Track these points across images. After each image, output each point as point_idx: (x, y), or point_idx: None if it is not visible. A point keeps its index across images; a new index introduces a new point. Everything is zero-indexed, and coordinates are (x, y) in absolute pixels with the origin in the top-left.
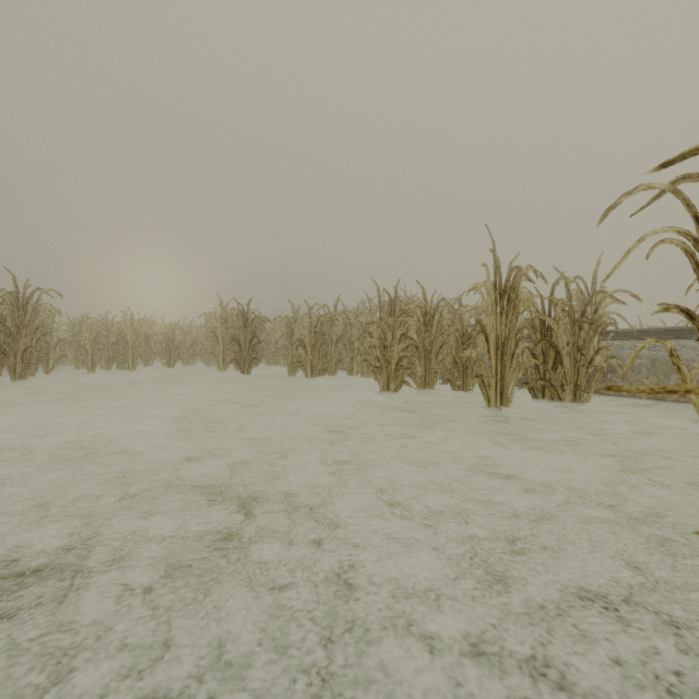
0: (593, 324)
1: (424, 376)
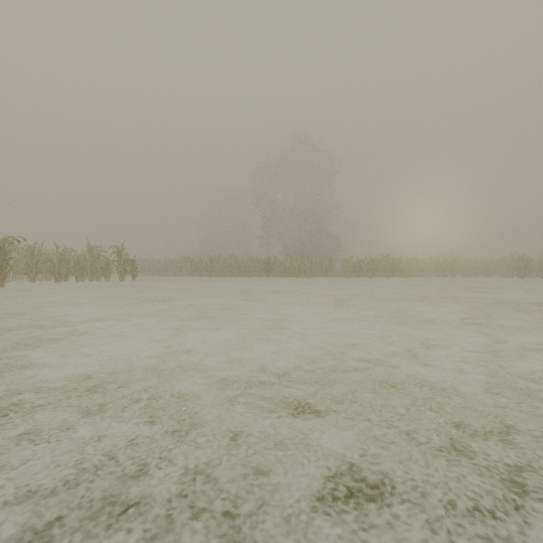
0: None
1: None
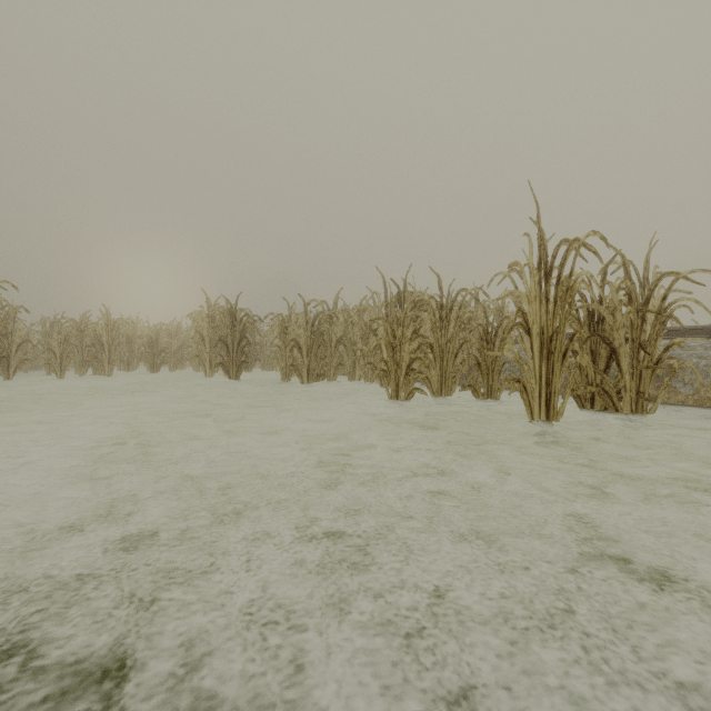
0: (662, 315)
1: (440, 381)
